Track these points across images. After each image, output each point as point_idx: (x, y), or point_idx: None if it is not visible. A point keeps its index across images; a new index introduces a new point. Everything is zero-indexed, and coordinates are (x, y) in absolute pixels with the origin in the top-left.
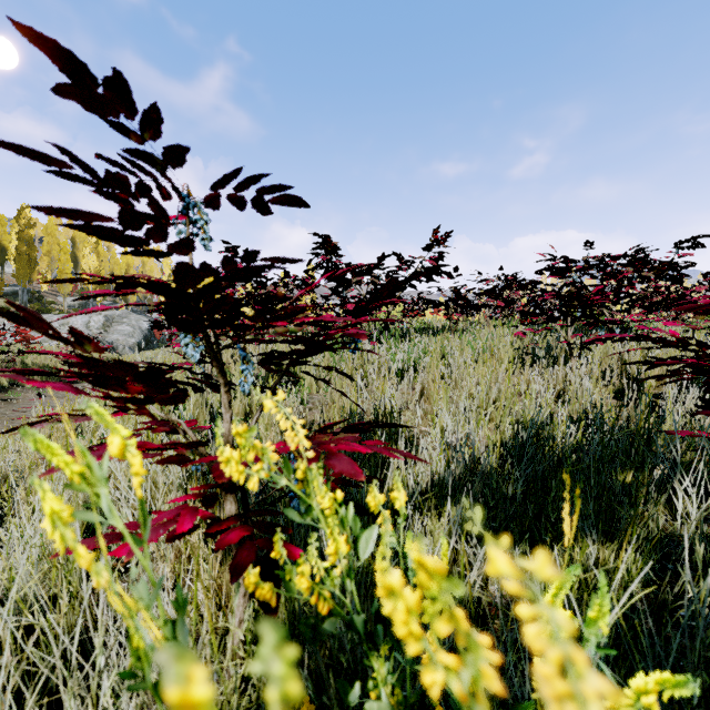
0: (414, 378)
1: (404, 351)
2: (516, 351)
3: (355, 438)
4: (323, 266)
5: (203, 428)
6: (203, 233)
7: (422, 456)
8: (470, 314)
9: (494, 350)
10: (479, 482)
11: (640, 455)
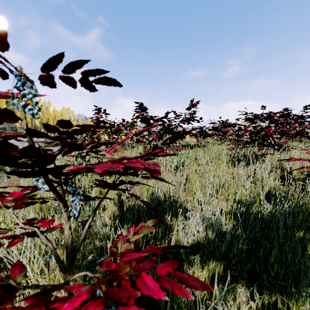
0: (182, 170)
1: (177, 156)
2: (229, 156)
3: (151, 264)
4: (140, 117)
5: (55, 228)
6: (30, 104)
7: (190, 226)
8: (206, 138)
9: (219, 156)
10: (225, 245)
11: (308, 222)
